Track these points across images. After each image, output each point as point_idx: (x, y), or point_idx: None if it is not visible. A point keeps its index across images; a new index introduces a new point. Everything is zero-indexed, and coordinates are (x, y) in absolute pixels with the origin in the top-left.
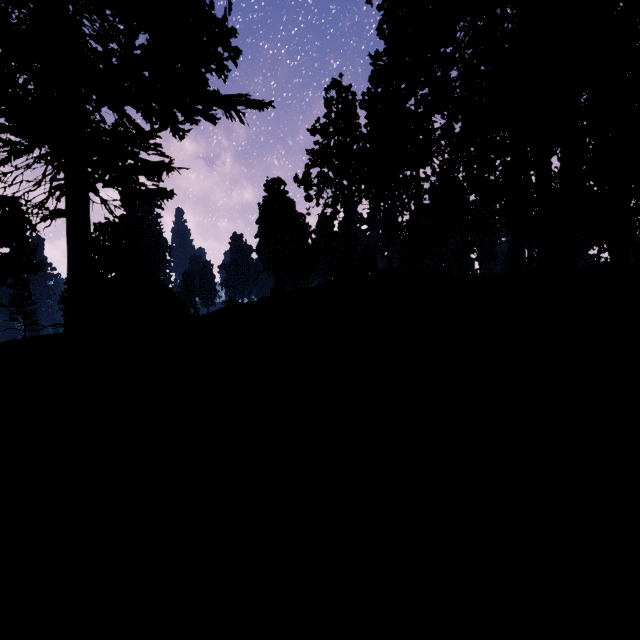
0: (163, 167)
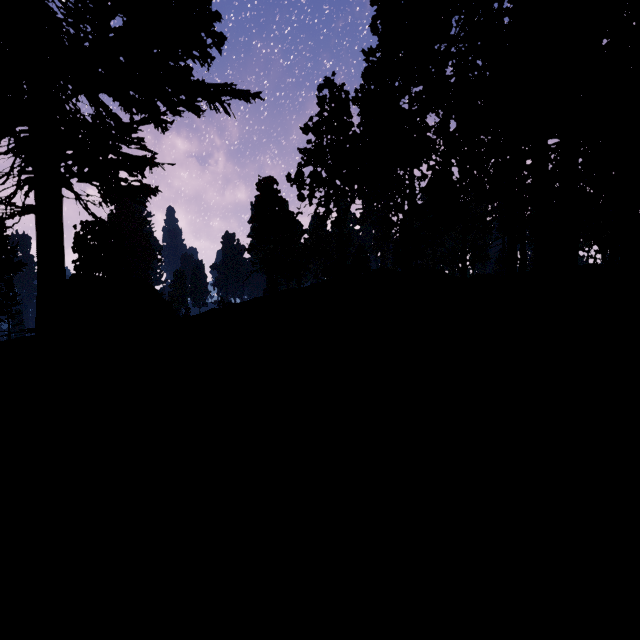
0: (146, 162)
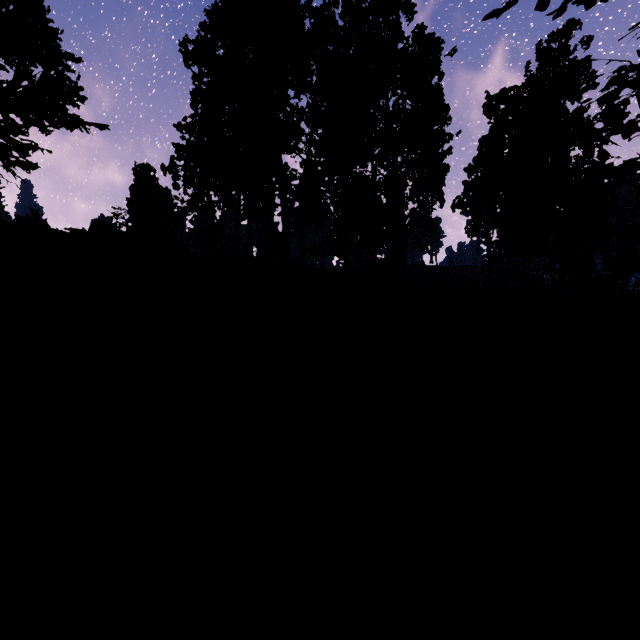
0: (31, 148)
